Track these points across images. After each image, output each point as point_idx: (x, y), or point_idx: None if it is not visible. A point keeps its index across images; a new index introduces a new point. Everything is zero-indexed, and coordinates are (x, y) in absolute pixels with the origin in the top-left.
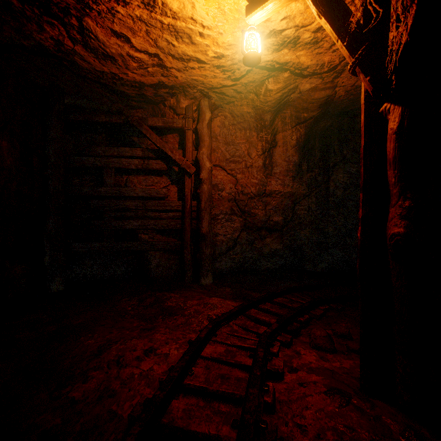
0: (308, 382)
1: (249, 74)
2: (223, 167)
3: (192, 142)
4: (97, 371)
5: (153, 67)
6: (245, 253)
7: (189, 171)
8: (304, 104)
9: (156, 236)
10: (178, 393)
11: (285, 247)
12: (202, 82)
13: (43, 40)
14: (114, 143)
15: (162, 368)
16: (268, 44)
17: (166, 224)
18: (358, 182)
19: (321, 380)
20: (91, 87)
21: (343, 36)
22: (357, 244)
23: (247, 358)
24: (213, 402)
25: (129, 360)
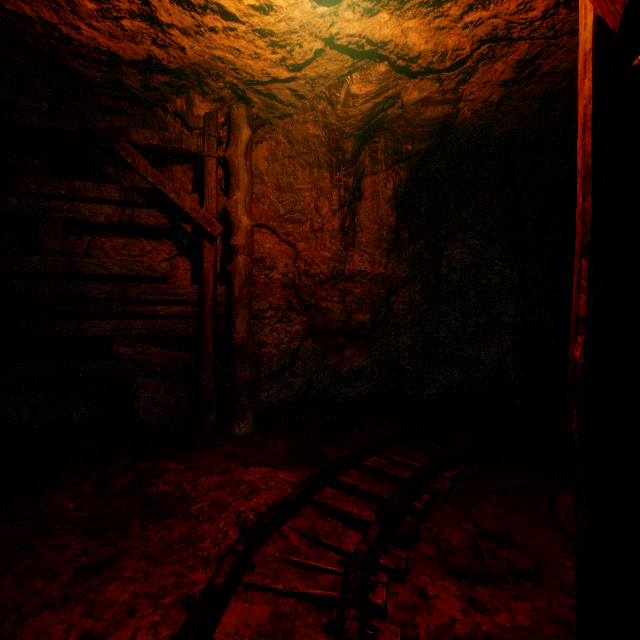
0: None
1: (319, 59)
2: (274, 228)
3: (217, 180)
4: None
5: (132, 20)
6: (311, 375)
7: (210, 232)
8: (408, 128)
9: (148, 348)
10: None
11: (375, 362)
12: (234, 65)
13: None
14: (66, 175)
15: None
16: None
17: (168, 328)
18: (482, 262)
19: None
20: (6, 52)
21: None
22: (575, 375)
23: (320, 637)
24: None
25: None
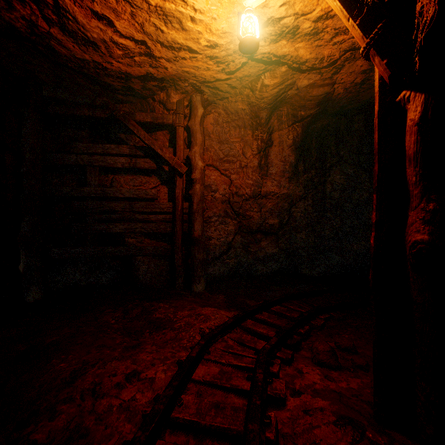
0: (314, 408)
1: (245, 67)
2: (217, 166)
3: (183, 140)
4: (68, 404)
5: (140, 56)
6: (240, 258)
7: (180, 171)
8: (301, 101)
9: (144, 240)
10: (164, 429)
11: (281, 250)
12: (194, 74)
13: (13, 21)
14: (99, 140)
15: (146, 397)
16: (265, 34)
17: (155, 228)
18: (355, 184)
19: (328, 405)
20: (72, 77)
21: (355, 14)
22: (370, 252)
23: (244, 381)
24: (206, 439)
25: (108, 388)
